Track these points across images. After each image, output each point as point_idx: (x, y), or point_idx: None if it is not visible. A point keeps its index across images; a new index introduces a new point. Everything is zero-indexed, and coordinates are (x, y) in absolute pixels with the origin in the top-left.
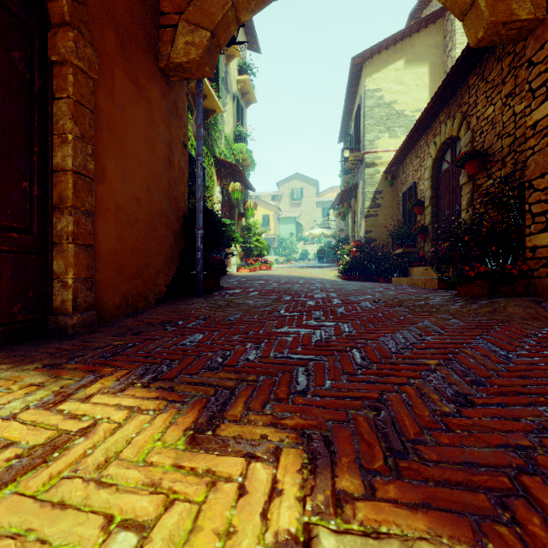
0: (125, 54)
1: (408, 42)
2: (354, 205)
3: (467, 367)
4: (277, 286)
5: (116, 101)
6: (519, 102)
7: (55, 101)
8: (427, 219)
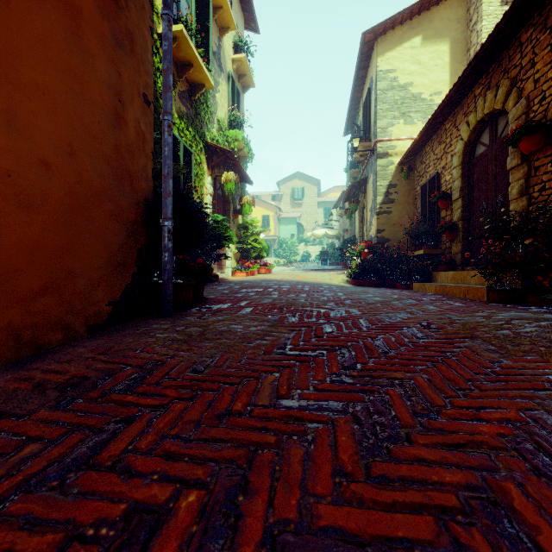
0: None
1: (426, 16)
2: (362, 203)
3: None
4: (278, 297)
5: None
6: None
7: None
8: (456, 214)
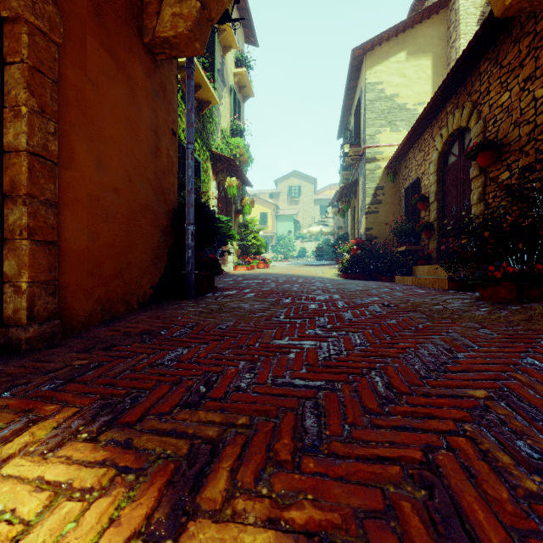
0: (100, 21)
1: (410, 33)
2: (353, 202)
3: (531, 404)
4: (276, 286)
5: (88, 74)
6: (540, 85)
7: (6, 66)
8: (432, 215)
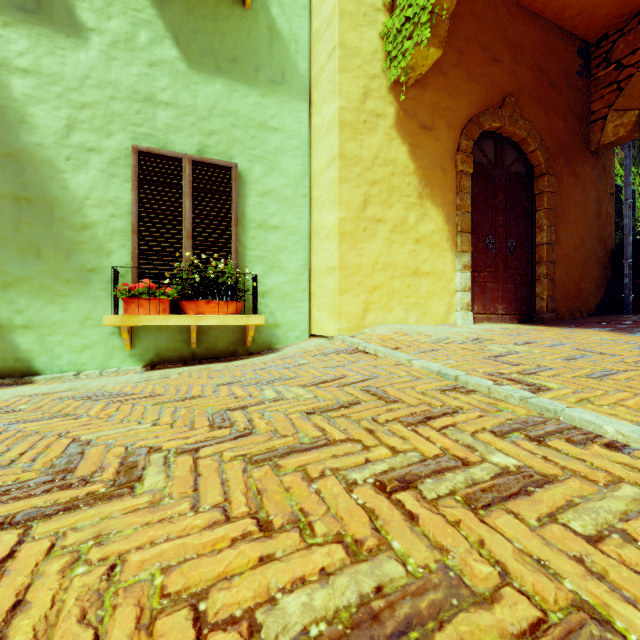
0: (568, 163)
1: None
2: None
3: None
4: None
5: (563, 195)
6: None
7: (536, 212)
8: None
